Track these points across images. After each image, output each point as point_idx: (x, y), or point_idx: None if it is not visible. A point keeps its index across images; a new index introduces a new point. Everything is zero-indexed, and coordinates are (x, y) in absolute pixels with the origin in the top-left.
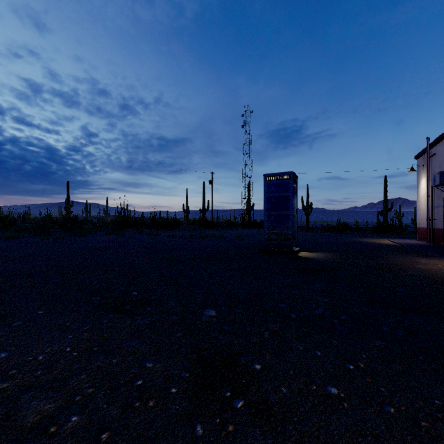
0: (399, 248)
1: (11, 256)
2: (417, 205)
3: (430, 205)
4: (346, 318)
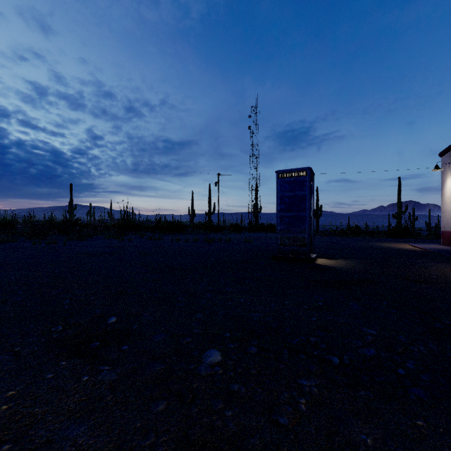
0: (428, 254)
1: None
2: (442, 206)
3: None
4: (415, 366)
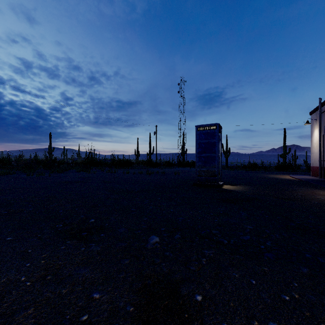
0: (299, 182)
1: (0, 188)
2: (311, 149)
3: (322, 149)
4: (271, 244)
